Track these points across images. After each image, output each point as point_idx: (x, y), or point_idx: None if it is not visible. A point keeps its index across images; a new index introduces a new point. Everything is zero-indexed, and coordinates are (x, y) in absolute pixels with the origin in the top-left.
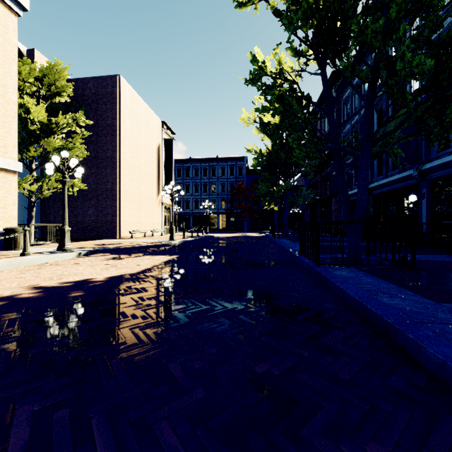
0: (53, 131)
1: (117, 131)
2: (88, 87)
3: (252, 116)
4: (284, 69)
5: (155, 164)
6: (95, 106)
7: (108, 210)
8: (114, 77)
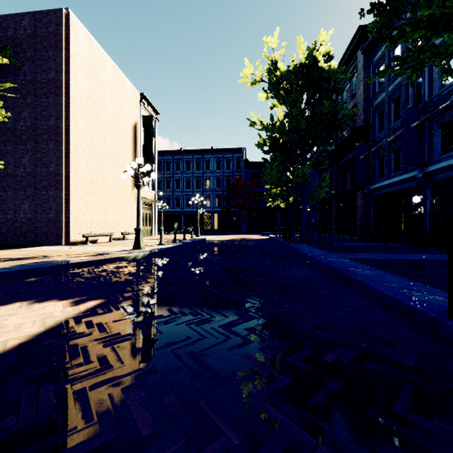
0: None
1: (63, 89)
2: (22, 25)
3: (258, 72)
4: None
5: (130, 146)
6: (32, 54)
7: (50, 204)
8: (59, 10)
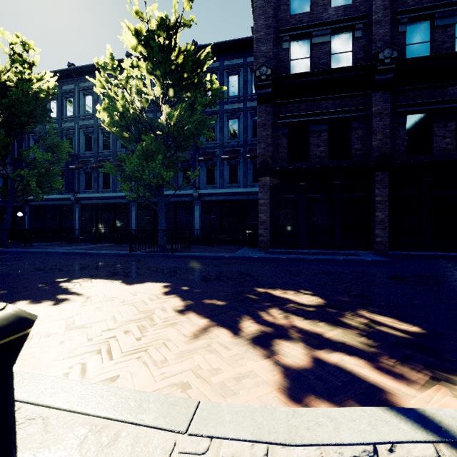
0: None
1: None
2: None
3: None
4: None
5: None
6: None
7: None
8: None
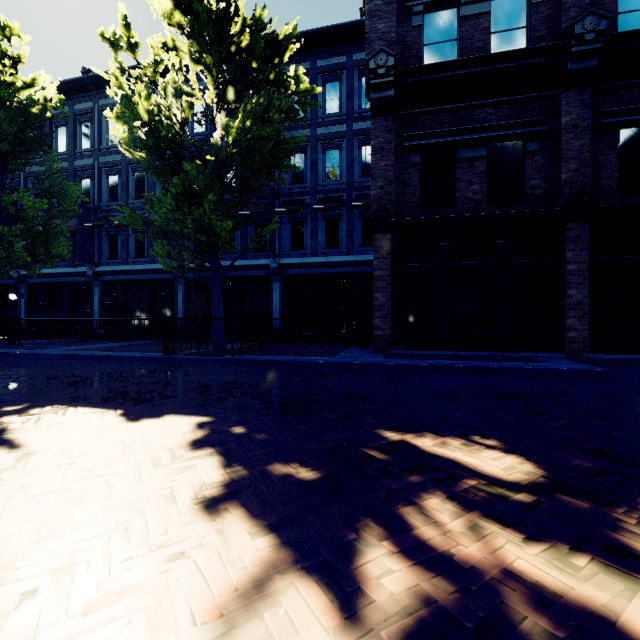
0: None
1: None
2: None
3: None
4: None
5: None
6: None
7: None
8: None
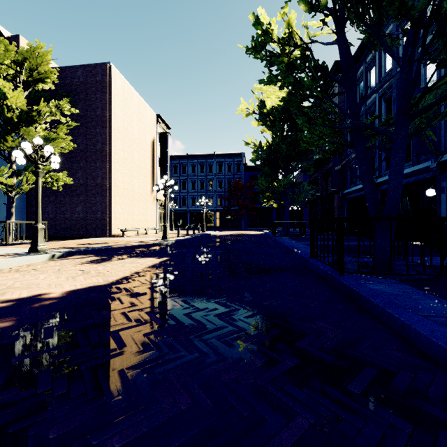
0: (34, 119)
1: (107, 122)
2: (77, 75)
3: (251, 107)
4: (295, 31)
5: (149, 158)
6: (84, 96)
7: (97, 207)
8: (104, 64)
